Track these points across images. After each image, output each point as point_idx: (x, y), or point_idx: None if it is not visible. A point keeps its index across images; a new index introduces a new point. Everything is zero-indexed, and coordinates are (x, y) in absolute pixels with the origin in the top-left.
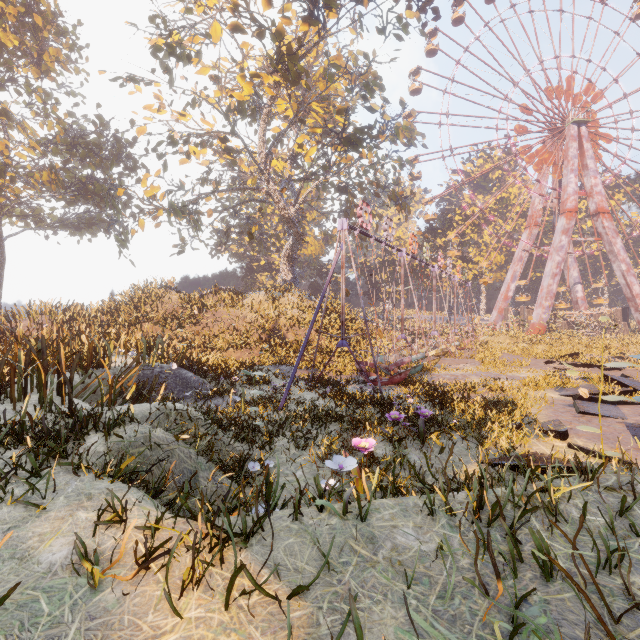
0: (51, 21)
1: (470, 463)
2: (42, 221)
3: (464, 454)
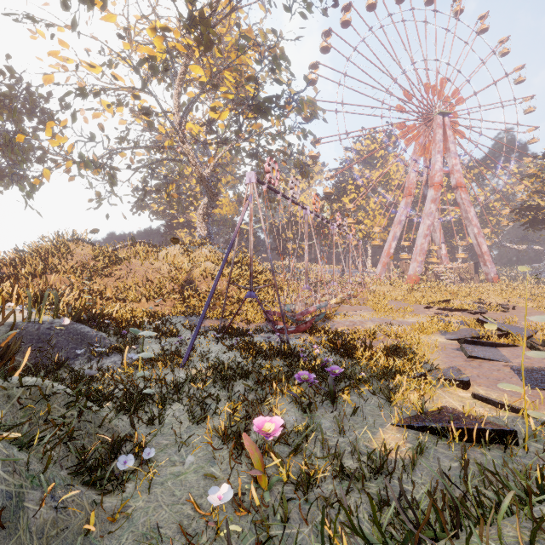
0: None
1: (385, 427)
2: None
3: (377, 414)
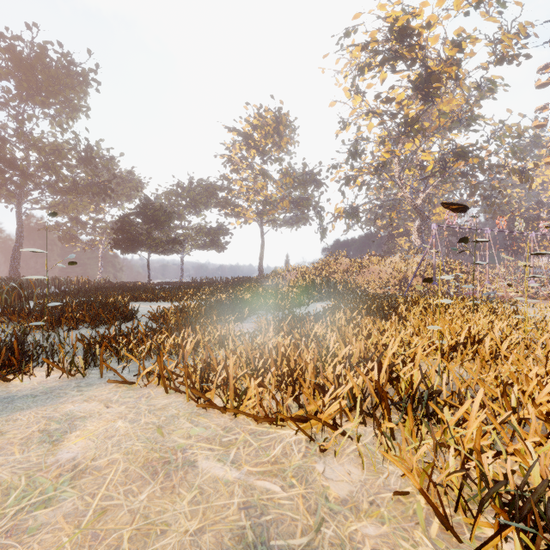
0: (284, 124)
1: None
2: (277, 223)
3: None
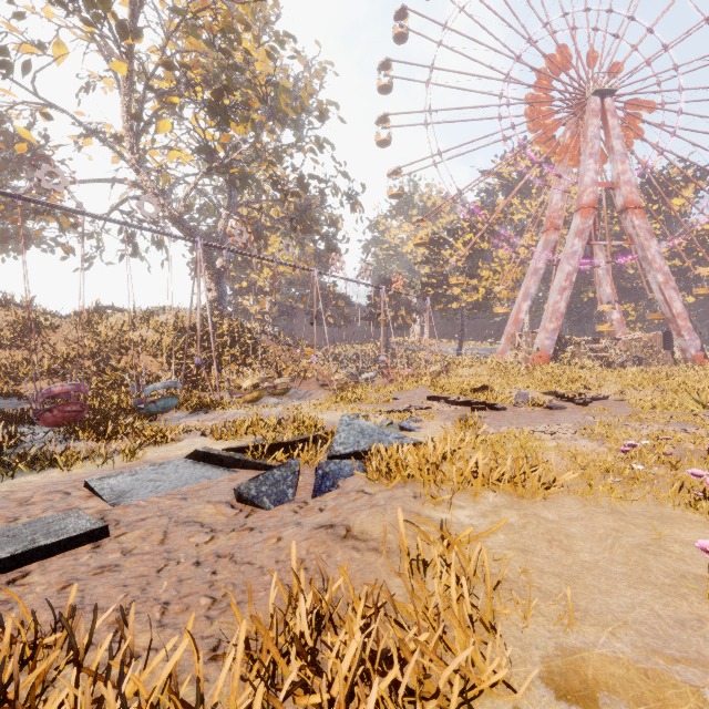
0: None
1: None
2: None
3: None
